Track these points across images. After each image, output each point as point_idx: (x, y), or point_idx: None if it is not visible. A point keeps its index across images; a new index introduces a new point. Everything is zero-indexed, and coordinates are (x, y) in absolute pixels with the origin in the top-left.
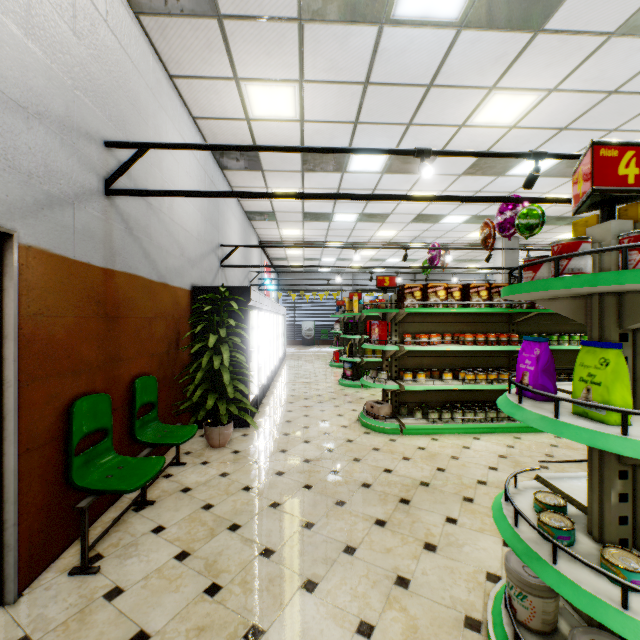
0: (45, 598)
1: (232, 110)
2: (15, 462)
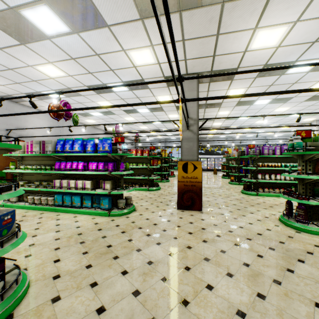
0: None
1: None
2: None
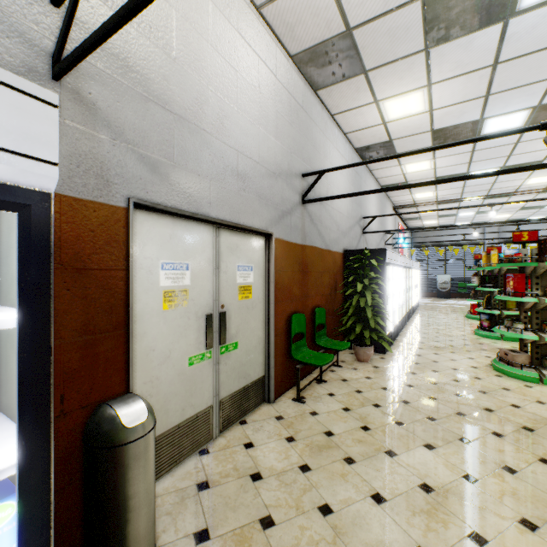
0: (284, 405)
1: (372, 121)
2: (273, 339)
